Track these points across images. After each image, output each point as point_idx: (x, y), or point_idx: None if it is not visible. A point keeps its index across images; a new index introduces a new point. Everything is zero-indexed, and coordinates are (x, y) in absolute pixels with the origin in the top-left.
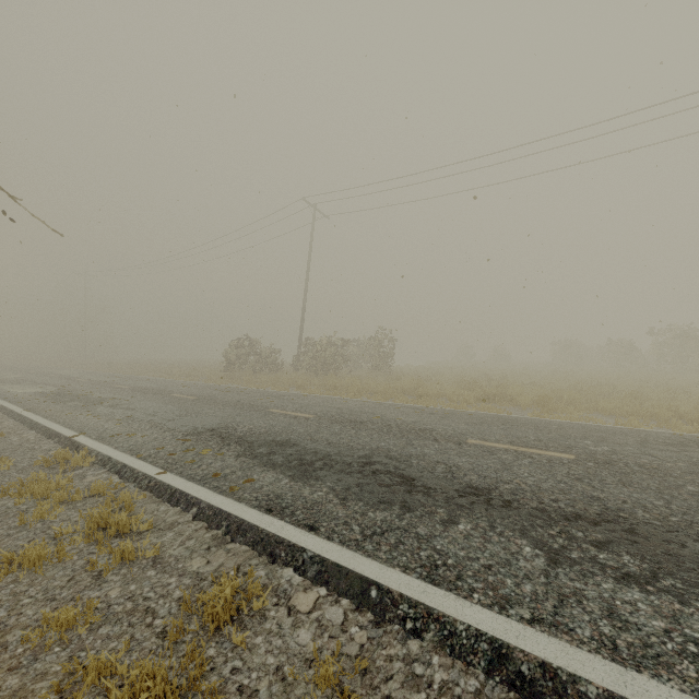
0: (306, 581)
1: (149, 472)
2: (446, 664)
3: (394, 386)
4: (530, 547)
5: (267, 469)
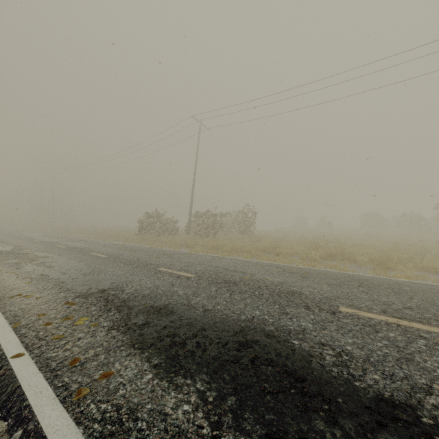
0: None
1: (8, 352)
2: None
3: (257, 246)
4: None
5: (133, 351)
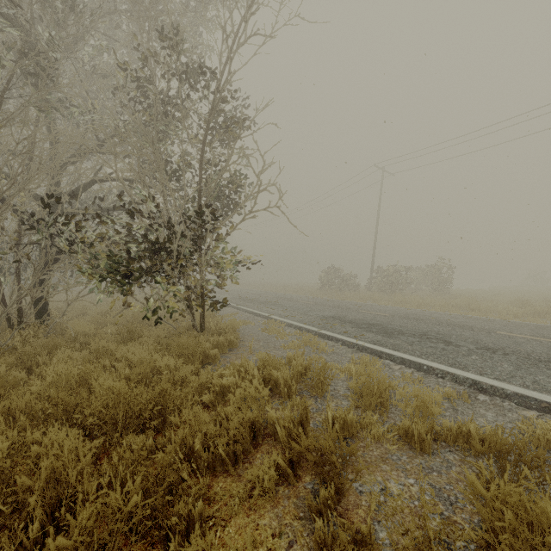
0: (395, 363)
1: (313, 329)
2: (452, 384)
3: (450, 302)
4: (507, 365)
5: (369, 332)
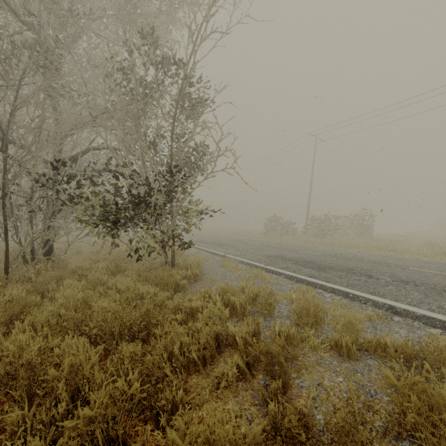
0: (327, 292)
1: (261, 265)
2: (373, 308)
3: (371, 244)
4: (418, 294)
5: (305, 268)
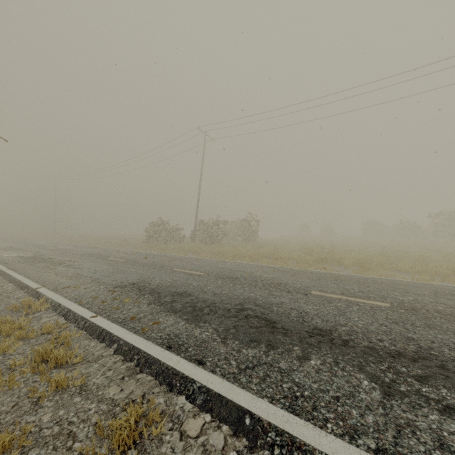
0: (195, 408)
1: (85, 315)
2: None
3: (258, 252)
4: (367, 381)
5: (169, 313)
